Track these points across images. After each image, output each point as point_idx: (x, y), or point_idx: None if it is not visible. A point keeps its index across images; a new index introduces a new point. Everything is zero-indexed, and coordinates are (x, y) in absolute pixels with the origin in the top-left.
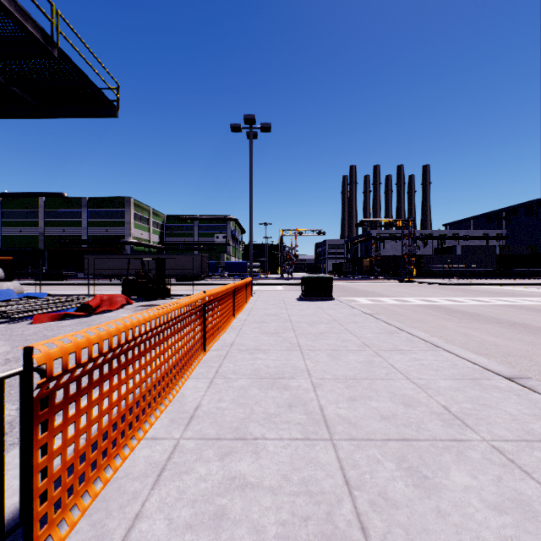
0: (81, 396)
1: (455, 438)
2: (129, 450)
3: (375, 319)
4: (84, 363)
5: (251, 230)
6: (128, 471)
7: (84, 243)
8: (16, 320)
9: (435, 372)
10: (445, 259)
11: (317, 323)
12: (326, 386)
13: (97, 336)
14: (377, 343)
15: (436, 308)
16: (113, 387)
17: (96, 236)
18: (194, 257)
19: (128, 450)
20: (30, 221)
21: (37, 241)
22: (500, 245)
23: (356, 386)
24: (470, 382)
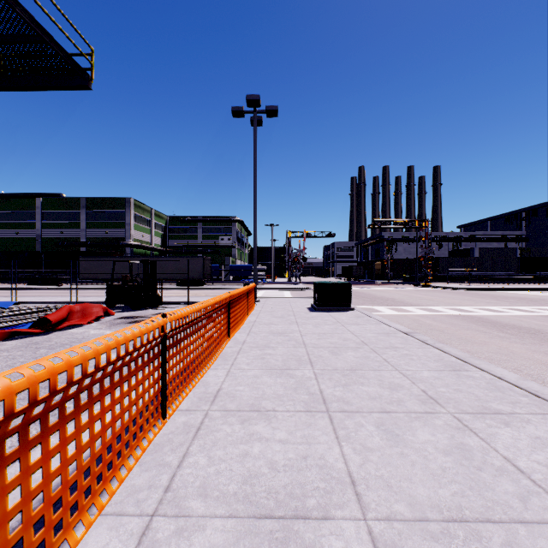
0: None
1: None
2: None
3: (419, 342)
4: None
5: (255, 228)
6: None
7: (82, 246)
8: None
9: None
10: (463, 262)
11: (341, 348)
12: None
13: None
14: (448, 394)
15: (479, 321)
16: None
17: (95, 238)
18: (196, 260)
19: None
20: (27, 222)
21: (34, 243)
22: (521, 247)
23: None
24: None
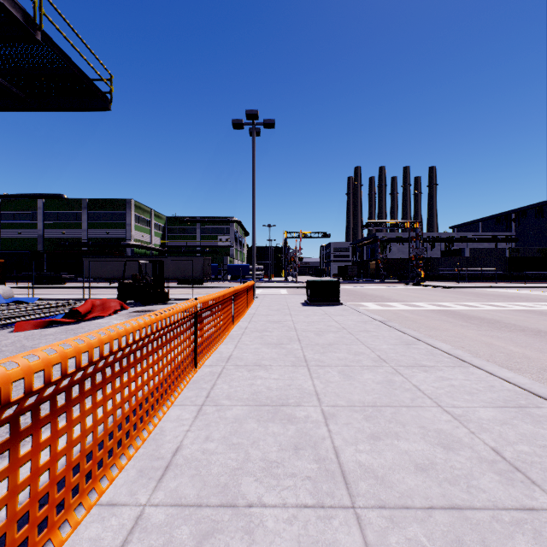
0: None
1: (523, 505)
2: (70, 529)
3: (388, 328)
4: None
5: (254, 231)
6: None
7: (84, 246)
8: None
9: (471, 396)
10: (453, 261)
11: (325, 332)
12: (340, 417)
13: None
14: (394, 357)
15: (451, 314)
16: (41, 444)
17: (97, 238)
18: (196, 260)
19: (71, 526)
20: (29, 223)
21: (36, 243)
22: (510, 247)
23: (377, 417)
24: (517, 411)
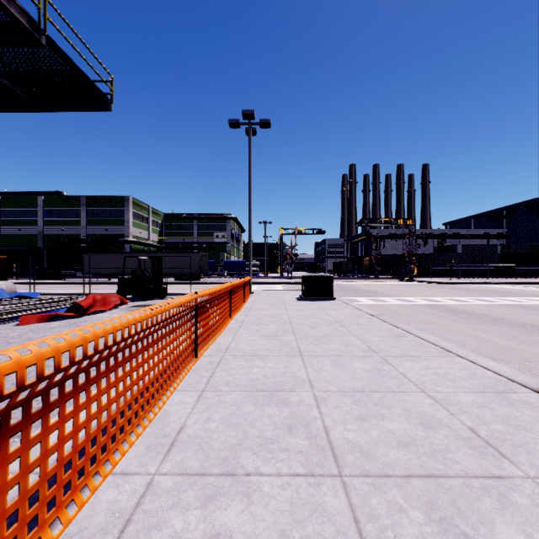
0: (10, 437)
1: (491, 473)
2: (90, 493)
3: (380, 321)
4: (11, 394)
5: (250, 228)
6: (83, 524)
7: (83, 242)
8: (3, 321)
9: (453, 383)
10: (445, 257)
11: (318, 325)
12: (331, 401)
13: (35, 354)
14: (384, 348)
15: (441, 309)
16: (66, 416)
17: (95, 235)
18: (193, 256)
19: (90, 491)
20: (29, 219)
21: (36, 240)
22: (501, 244)
23: (365, 401)
24: (495, 396)
